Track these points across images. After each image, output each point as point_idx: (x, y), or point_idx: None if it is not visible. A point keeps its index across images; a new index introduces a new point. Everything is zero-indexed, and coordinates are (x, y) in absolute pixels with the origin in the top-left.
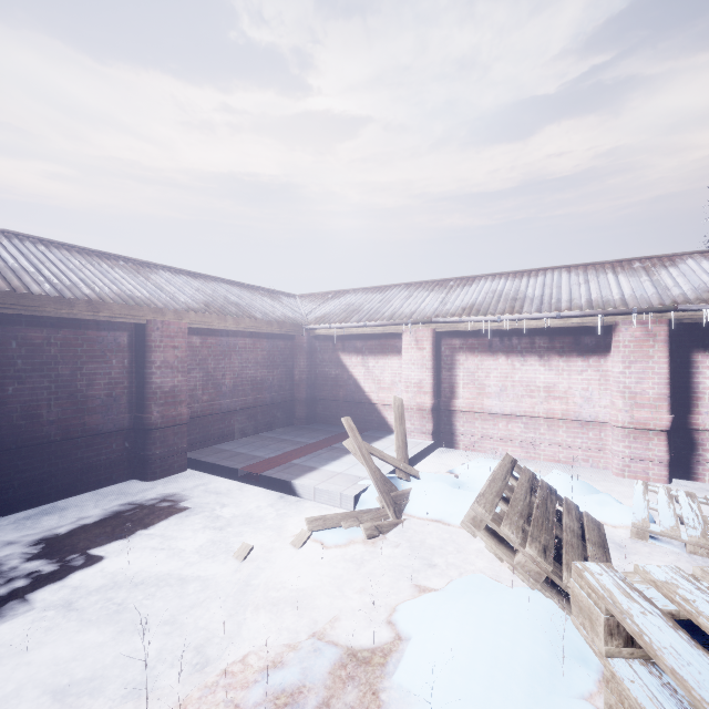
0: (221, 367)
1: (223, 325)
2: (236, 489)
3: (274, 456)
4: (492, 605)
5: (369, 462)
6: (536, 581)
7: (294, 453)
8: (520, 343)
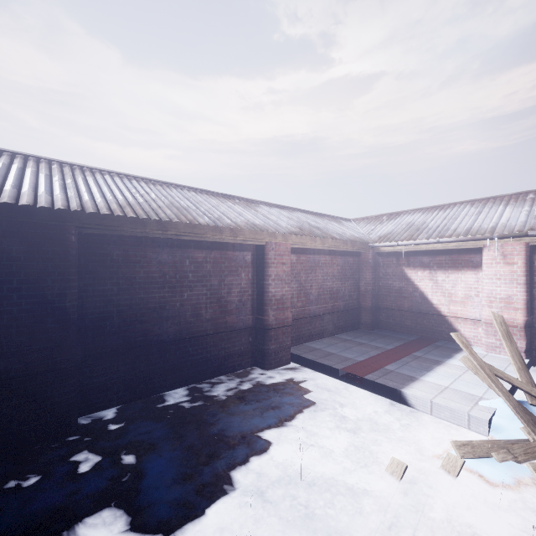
0: (309, 279)
1: (313, 245)
2: (336, 386)
3: (364, 360)
4: None
5: (497, 384)
6: None
7: (380, 358)
8: None
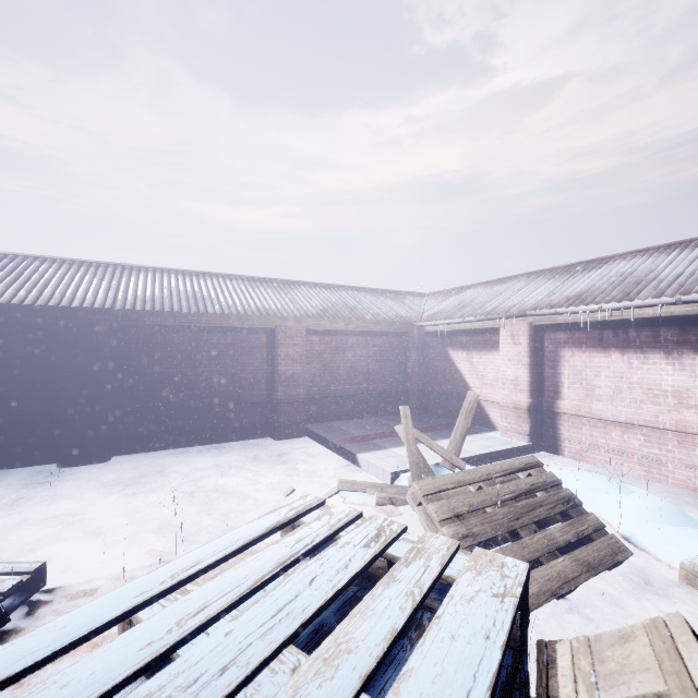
0: (336, 360)
1: (334, 326)
2: (329, 455)
3: (363, 435)
4: None
5: (411, 446)
6: None
7: (381, 435)
8: (638, 337)
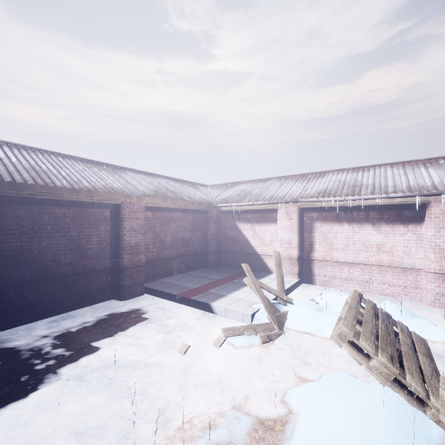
0: (163, 230)
1: (165, 204)
2: (174, 307)
3: (197, 287)
4: (355, 395)
5: (260, 293)
6: (387, 379)
7: (209, 285)
8: (358, 215)
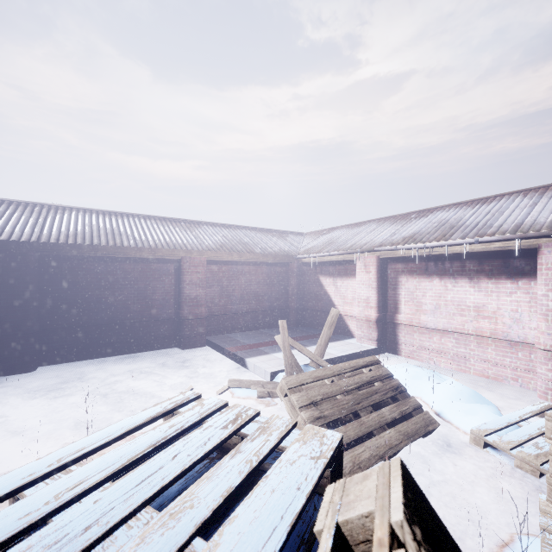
0: (231, 284)
1: (230, 258)
2: (225, 360)
3: (252, 344)
4: None
5: (287, 351)
6: None
7: (266, 343)
8: (451, 267)
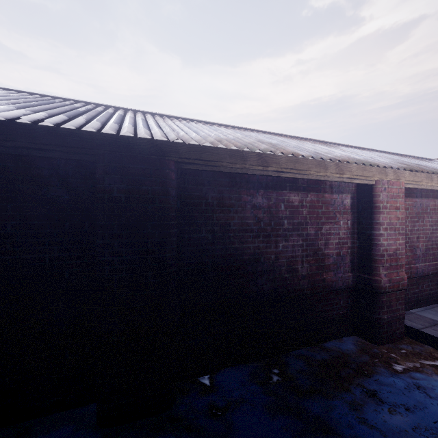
0: (415, 229)
1: (429, 184)
2: None
3: None
4: None
5: None
6: None
7: None
8: None
